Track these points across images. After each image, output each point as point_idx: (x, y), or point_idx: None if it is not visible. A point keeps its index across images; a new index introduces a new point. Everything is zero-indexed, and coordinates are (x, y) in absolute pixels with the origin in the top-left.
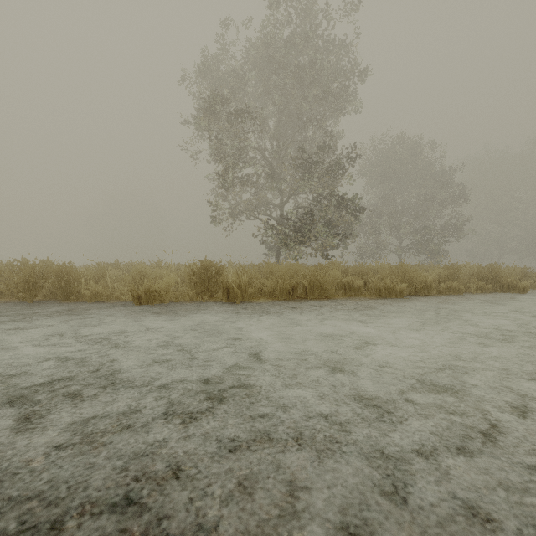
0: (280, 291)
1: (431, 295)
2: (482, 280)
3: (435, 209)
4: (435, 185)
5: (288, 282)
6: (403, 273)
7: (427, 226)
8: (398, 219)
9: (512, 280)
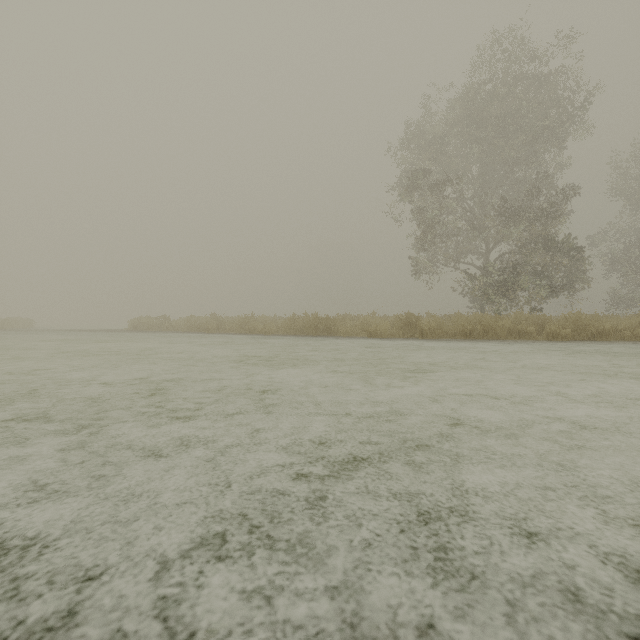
0: (459, 333)
1: (609, 340)
2: None
3: None
4: None
5: (466, 327)
6: (577, 321)
7: None
8: None
9: None
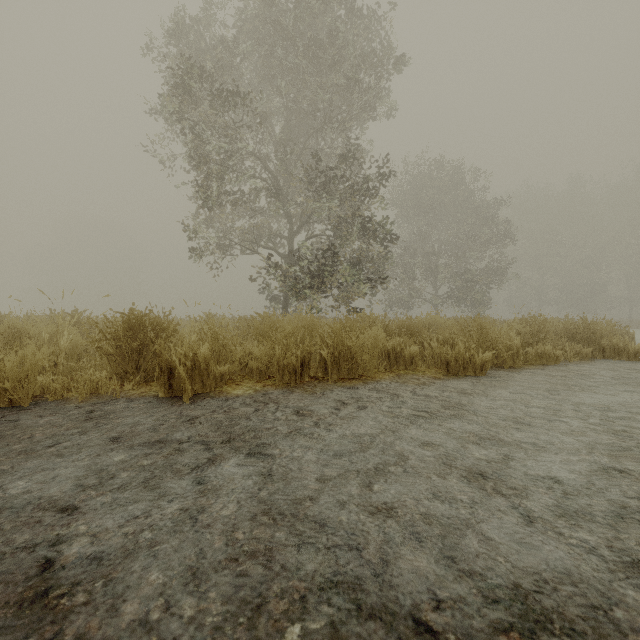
0: (278, 370)
1: (519, 366)
2: (572, 341)
3: (478, 250)
4: (477, 221)
5: (294, 352)
6: (477, 332)
7: (469, 270)
8: (433, 262)
9: (618, 342)
